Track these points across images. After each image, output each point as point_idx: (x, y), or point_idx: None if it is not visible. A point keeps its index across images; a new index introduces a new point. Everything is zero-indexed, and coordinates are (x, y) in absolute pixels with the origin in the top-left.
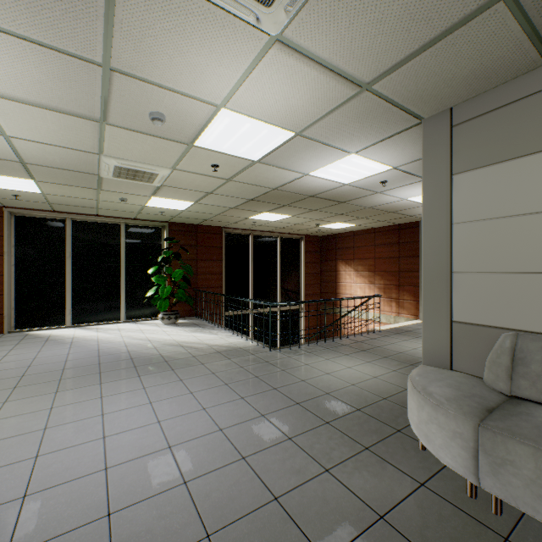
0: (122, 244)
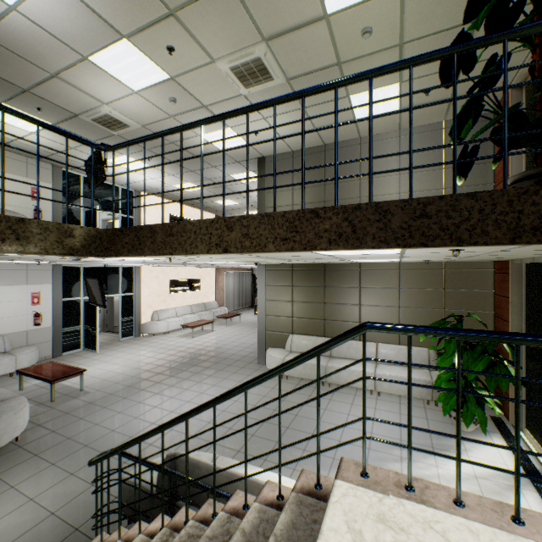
0: None
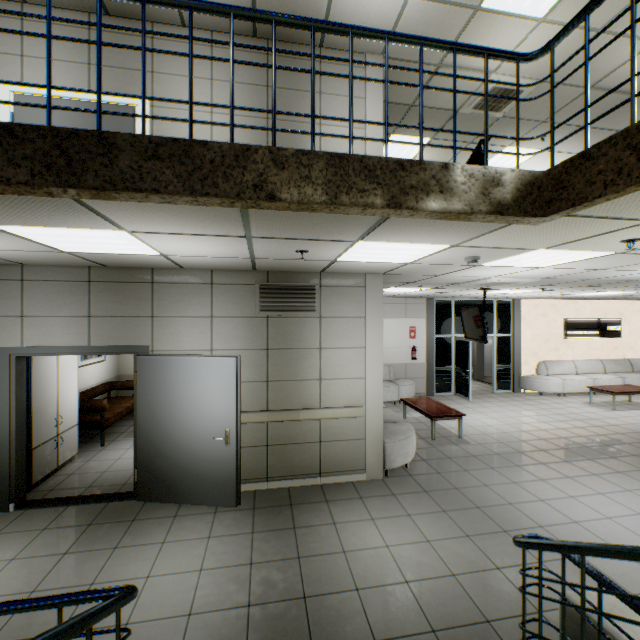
0: None
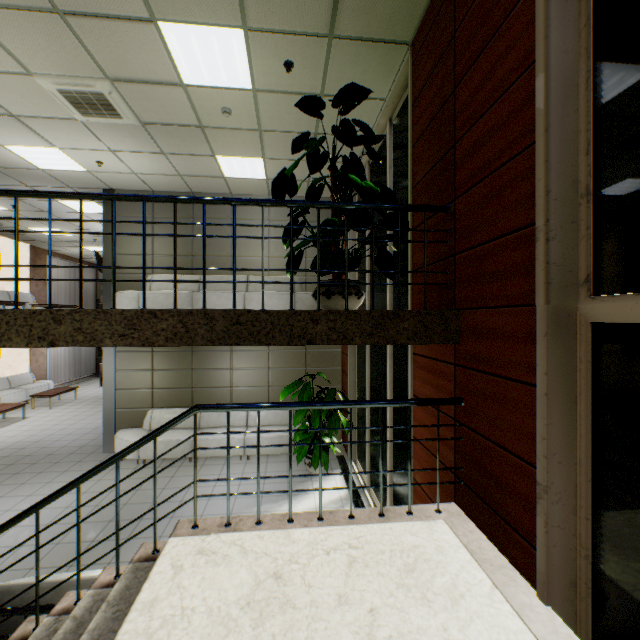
0: (387, 165)
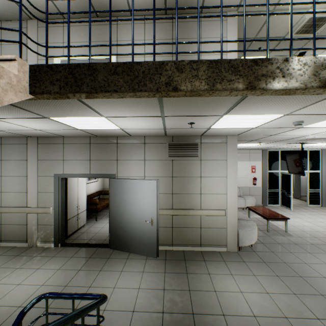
0: None
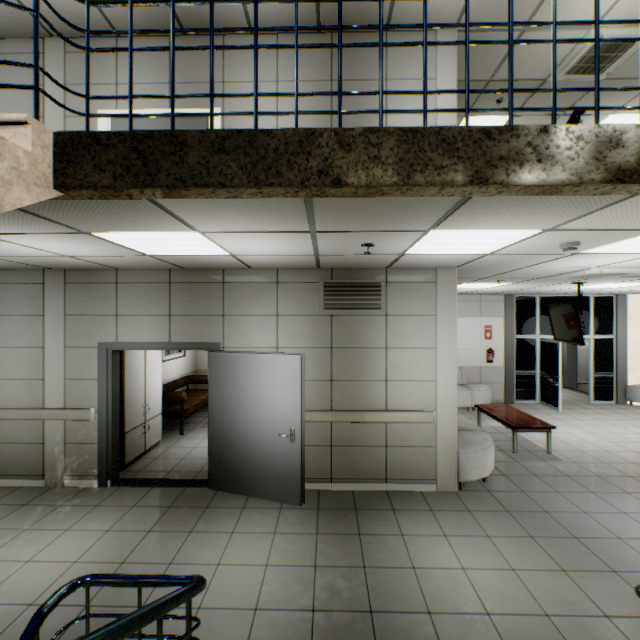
0: None
